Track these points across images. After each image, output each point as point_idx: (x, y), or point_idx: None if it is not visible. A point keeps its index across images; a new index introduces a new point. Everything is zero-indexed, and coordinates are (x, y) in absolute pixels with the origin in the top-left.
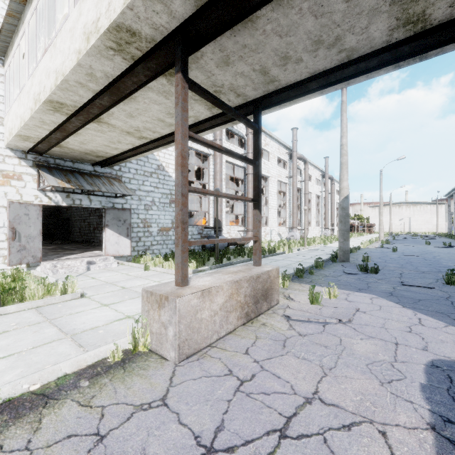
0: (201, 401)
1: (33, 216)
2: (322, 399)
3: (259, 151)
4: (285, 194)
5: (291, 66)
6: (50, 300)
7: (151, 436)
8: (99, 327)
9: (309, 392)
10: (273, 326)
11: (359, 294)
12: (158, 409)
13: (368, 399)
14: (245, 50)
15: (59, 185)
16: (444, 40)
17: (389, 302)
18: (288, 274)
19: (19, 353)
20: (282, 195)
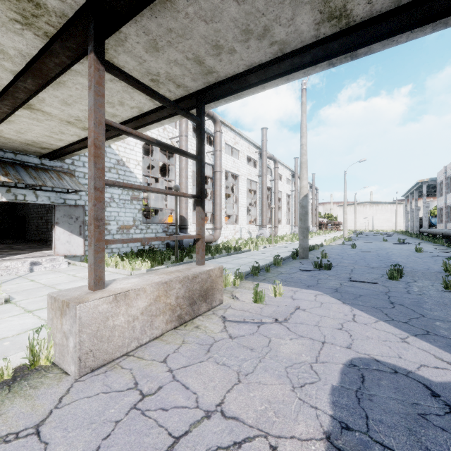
0: (84, 424)
1: None
2: (224, 411)
3: (202, 145)
4: (255, 192)
5: (226, 57)
6: None
7: None
8: (8, 338)
9: (213, 404)
10: (206, 329)
11: (306, 291)
12: (24, 440)
13: (273, 407)
14: (172, 35)
15: None
16: (370, 39)
17: (331, 298)
18: (242, 272)
19: None
20: (253, 194)
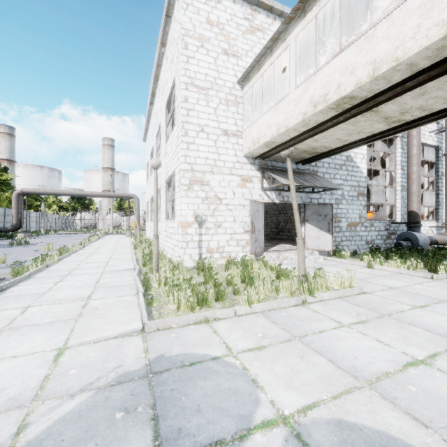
0: None
1: (260, 212)
2: None
3: None
4: None
5: None
6: (346, 292)
7: None
8: None
9: None
10: None
11: None
12: None
13: None
14: None
15: (289, 183)
16: None
17: None
18: None
19: (443, 354)
20: None
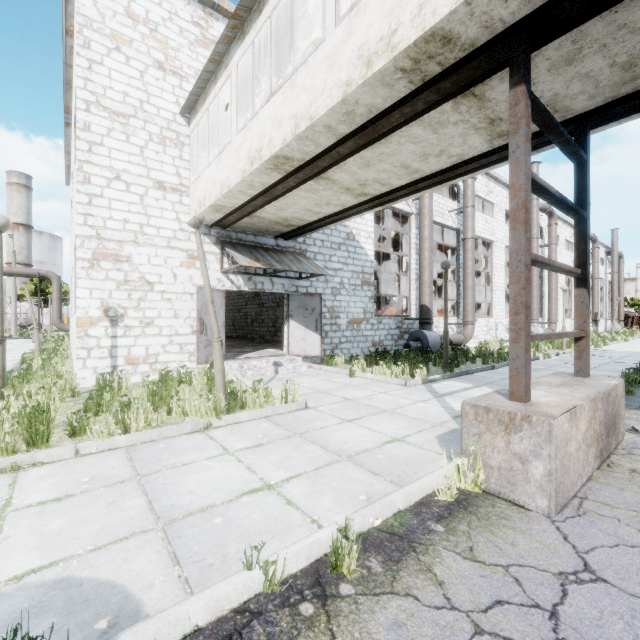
0: None
1: (217, 304)
2: None
3: (587, 195)
4: None
5: None
6: (277, 409)
7: (636, 628)
8: (372, 450)
9: None
10: None
11: None
12: (599, 586)
13: None
14: (618, 33)
15: (250, 264)
16: None
17: None
18: None
19: (306, 474)
20: None
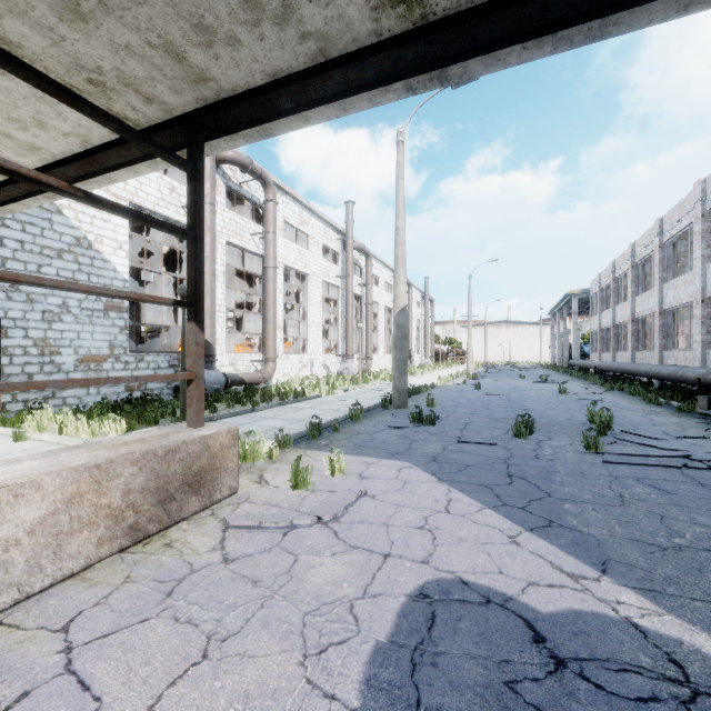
0: None
1: None
2: None
3: (198, 212)
4: (336, 303)
5: (225, 51)
6: None
7: None
8: None
9: None
10: (184, 547)
11: (386, 463)
12: None
13: (250, 709)
14: None
15: None
16: (463, 50)
17: (422, 474)
18: (287, 435)
19: None
20: (332, 305)
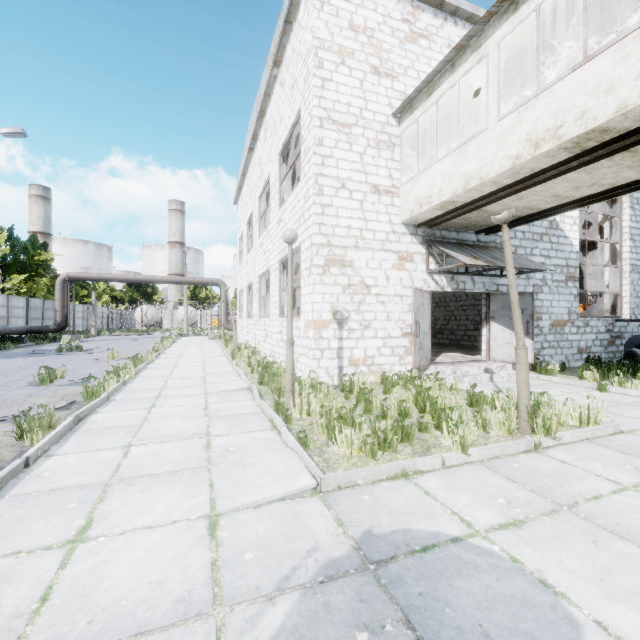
0: None
1: (425, 306)
2: None
3: None
4: None
5: None
6: (595, 431)
7: None
8: None
9: None
10: None
11: None
12: None
13: None
14: None
15: (474, 262)
16: None
17: None
18: None
19: None
20: None
